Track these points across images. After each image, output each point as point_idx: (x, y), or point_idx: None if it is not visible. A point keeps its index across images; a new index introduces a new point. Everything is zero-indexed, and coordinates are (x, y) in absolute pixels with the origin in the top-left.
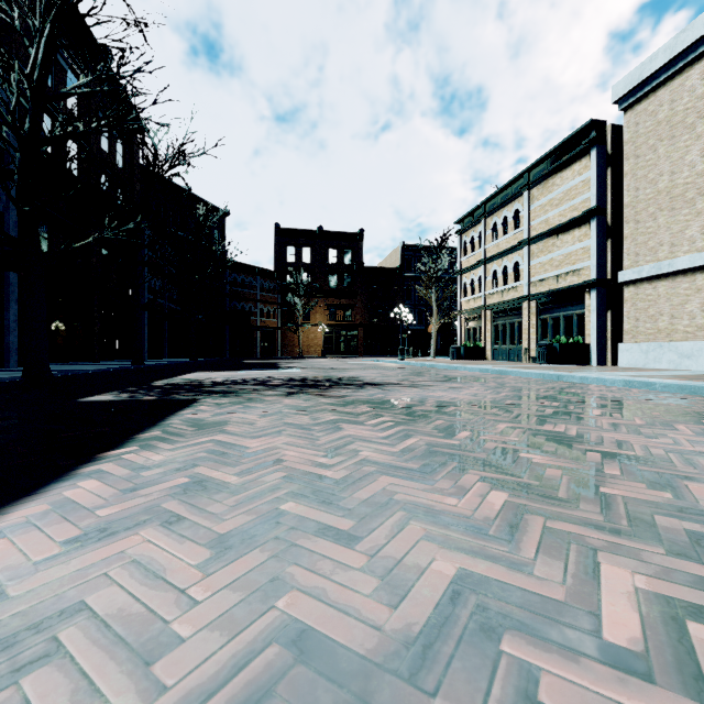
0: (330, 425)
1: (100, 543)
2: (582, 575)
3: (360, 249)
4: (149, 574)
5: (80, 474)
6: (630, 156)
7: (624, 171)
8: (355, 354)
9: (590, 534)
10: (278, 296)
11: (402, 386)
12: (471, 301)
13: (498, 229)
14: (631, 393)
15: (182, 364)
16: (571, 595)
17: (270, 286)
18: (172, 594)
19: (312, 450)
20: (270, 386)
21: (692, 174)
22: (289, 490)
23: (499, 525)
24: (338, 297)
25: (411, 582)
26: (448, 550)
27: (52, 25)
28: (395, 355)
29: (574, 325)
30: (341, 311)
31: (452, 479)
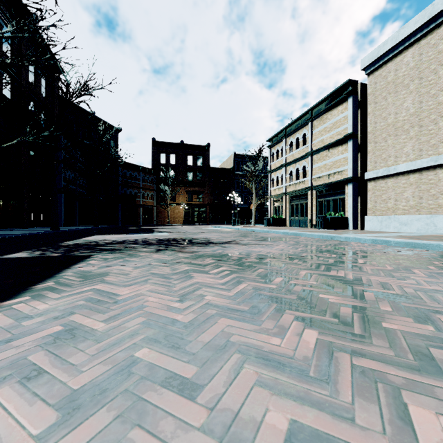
0: (184, 274)
1: None
2: (396, 420)
3: (207, 156)
4: None
5: None
6: (372, 102)
7: (368, 111)
8: (204, 223)
9: (388, 370)
10: (154, 185)
11: (234, 244)
12: (276, 190)
13: (293, 145)
14: (377, 247)
15: (87, 230)
16: None
17: (148, 178)
18: None
19: (169, 296)
20: (145, 245)
21: (407, 114)
22: (146, 335)
23: (316, 364)
24: (193, 186)
25: (248, 442)
26: (278, 397)
27: None
28: (229, 223)
29: (339, 205)
30: (195, 195)
31: (274, 319)
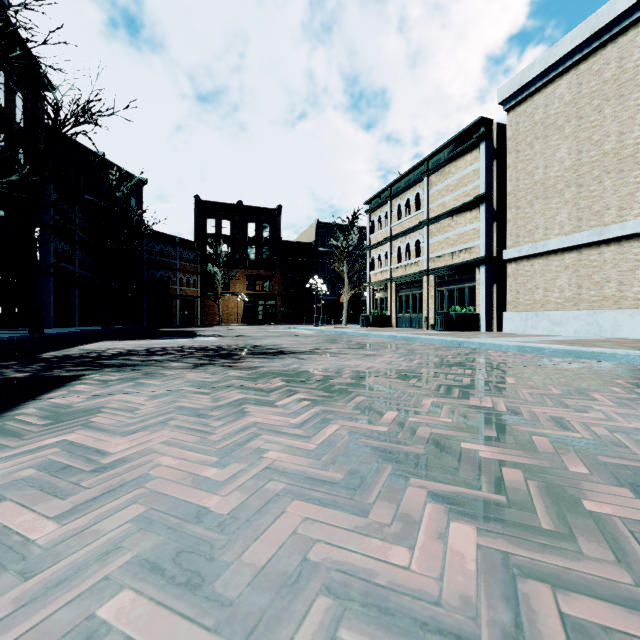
0: (234, 407)
1: None
2: None
3: (278, 224)
4: None
5: None
6: (512, 151)
7: (507, 163)
8: (274, 322)
9: (638, 628)
10: (198, 266)
11: (317, 354)
12: (378, 274)
13: (402, 210)
14: (528, 358)
15: (90, 333)
16: None
17: (189, 256)
18: None
19: (201, 453)
20: (177, 357)
21: (561, 169)
22: (137, 550)
23: (490, 618)
24: (257, 268)
25: None
26: None
27: None
28: (310, 323)
29: (466, 296)
30: (260, 282)
31: (391, 498)
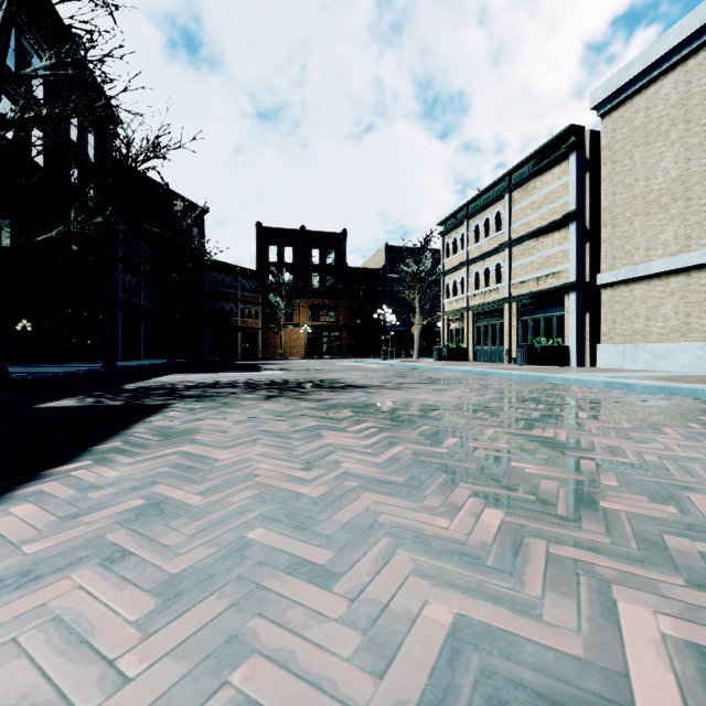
0: (310, 432)
1: (18, 593)
2: (598, 618)
3: (343, 249)
4: (71, 637)
5: (16, 497)
6: (608, 162)
7: (601, 175)
8: (339, 355)
9: (598, 561)
10: (260, 296)
11: (385, 389)
12: (453, 303)
13: (480, 231)
14: (613, 394)
15: (157, 366)
16: (590, 648)
17: (251, 286)
18: (96, 668)
19: (289, 462)
20: (248, 389)
21: (666, 180)
22: (260, 512)
23: (498, 552)
24: (321, 298)
25: (400, 636)
26: (442, 588)
27: (10, 1)
28: (378, 356)
29: (554, 326)
30: (324, 312)
31: (442, 494)
